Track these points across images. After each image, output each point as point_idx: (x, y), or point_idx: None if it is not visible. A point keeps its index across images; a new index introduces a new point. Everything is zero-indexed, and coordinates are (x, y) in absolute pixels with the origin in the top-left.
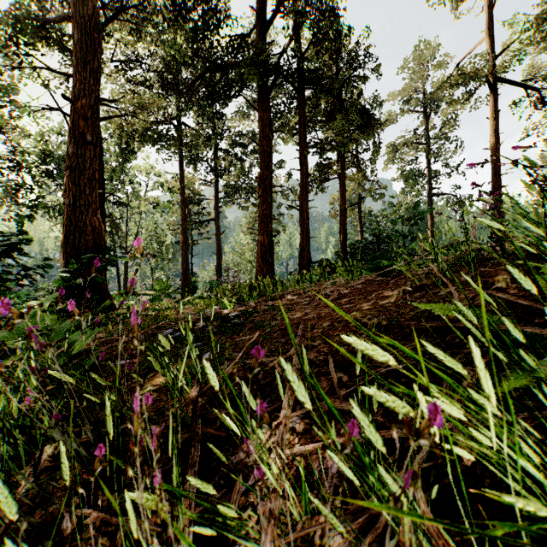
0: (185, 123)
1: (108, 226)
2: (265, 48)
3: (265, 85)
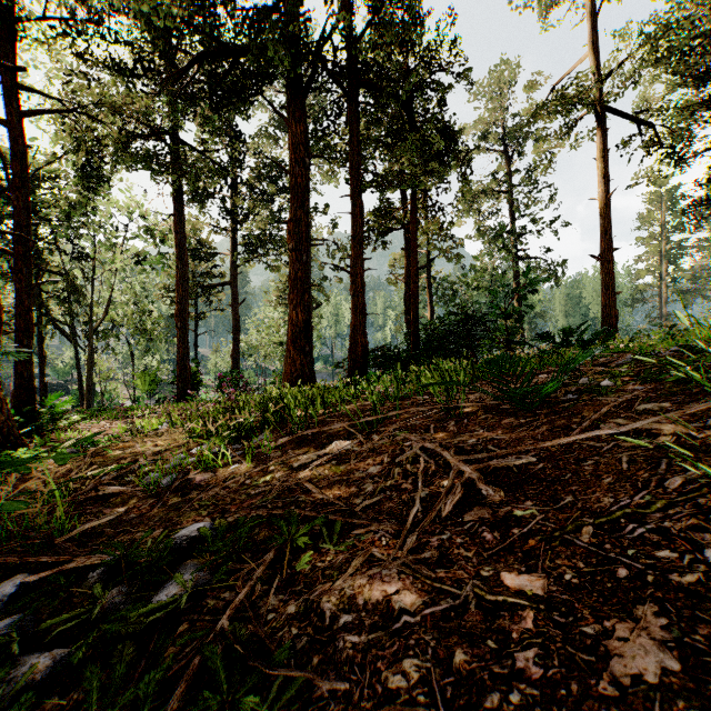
0: (182, 141)
1: (62, 289)
2: (297, 16)
3: (299, 83)
